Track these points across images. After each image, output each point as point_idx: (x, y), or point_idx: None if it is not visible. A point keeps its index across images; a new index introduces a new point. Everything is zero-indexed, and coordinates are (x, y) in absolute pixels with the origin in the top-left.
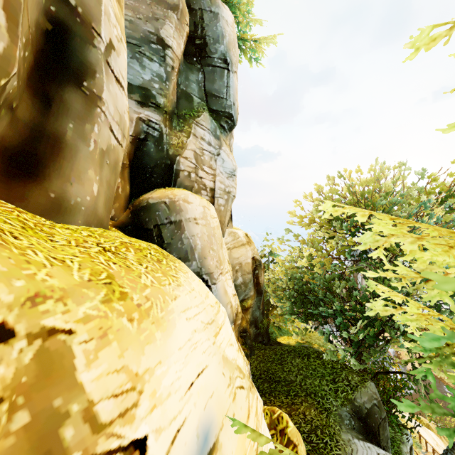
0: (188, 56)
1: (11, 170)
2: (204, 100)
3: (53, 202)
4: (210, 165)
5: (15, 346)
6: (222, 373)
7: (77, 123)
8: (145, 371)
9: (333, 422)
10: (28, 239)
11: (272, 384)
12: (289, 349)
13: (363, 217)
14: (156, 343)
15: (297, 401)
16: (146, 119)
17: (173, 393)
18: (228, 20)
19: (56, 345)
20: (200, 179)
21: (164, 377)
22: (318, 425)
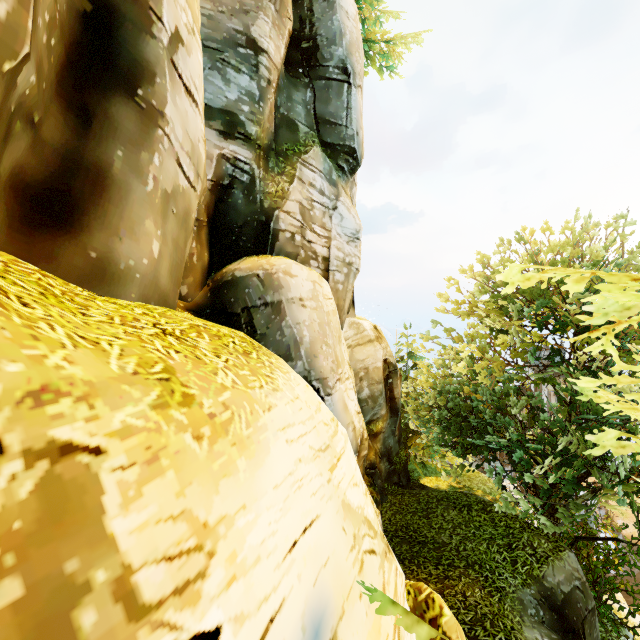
0: (290, 67)
1: (35, 217)
2: (314, 129)
3: (94, 264)
4: (323, 223)
5: (4, 469)
6: (341, 528)
7: (129, 150)
8: (219, 520)
9: (509, 610)
10: (45, 308)
11: (414, 547)
12: (439, 496)
13: (581, 279)
14: (237, 476)
15: (453, 574)
16: (231, 156)
17: (264, 557)
18: (349, 12)
19: (74, 471)
20: (309, 244)
21: (250, 530)
22: (487, 613)
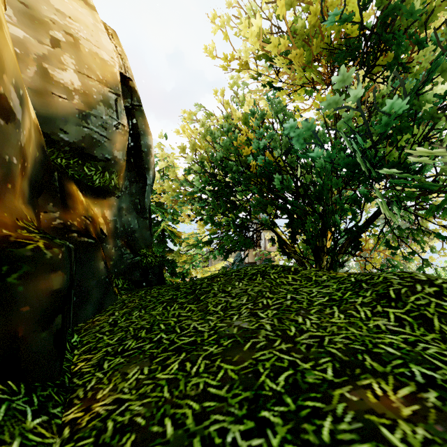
0: None
1: None
2: None
3: None
4: None
5: None
6: None
7: None
8: None
9: None
10: None
11: (165, 370)
12: (211, 276)
13: None
14: None
15: (337, 428)
16: None
17: None
18: None
19: None
20: None
21: None
22: None
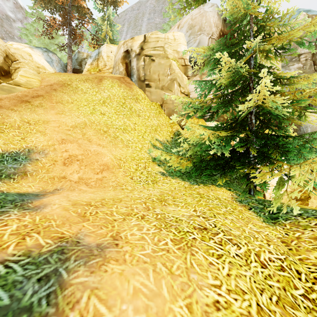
0: None
1: None
2: None
3: None
4: None
5: None
6: None
7: None
8: None
9: None
10: None
11: None
12: None
13: None
14: None
15: None
16: None
17: None
18: None
19: None
20: None
21: None
22: None
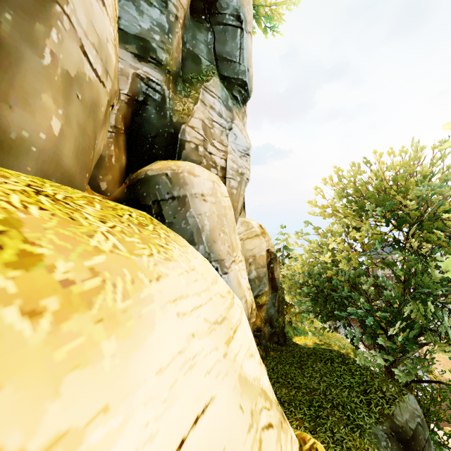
0: (195, 14)
1: None
2: (214, 65)
3: None
4: (221, 140)
5: None
6: (238, 407)
7: (20, 16)
8: (52, 442)
9: (368, 444)
10: None
11: (291, 392)
12: (309, 351)
13: None
14: (99, 365)
15: (322, 414)
16: (144, 76)
17: None
18: None
19: None
20: (210, 155)
21: (112, 444)
22: (351, 447)
